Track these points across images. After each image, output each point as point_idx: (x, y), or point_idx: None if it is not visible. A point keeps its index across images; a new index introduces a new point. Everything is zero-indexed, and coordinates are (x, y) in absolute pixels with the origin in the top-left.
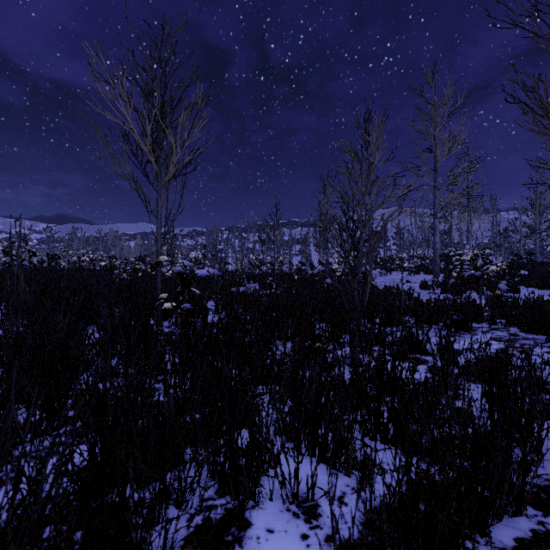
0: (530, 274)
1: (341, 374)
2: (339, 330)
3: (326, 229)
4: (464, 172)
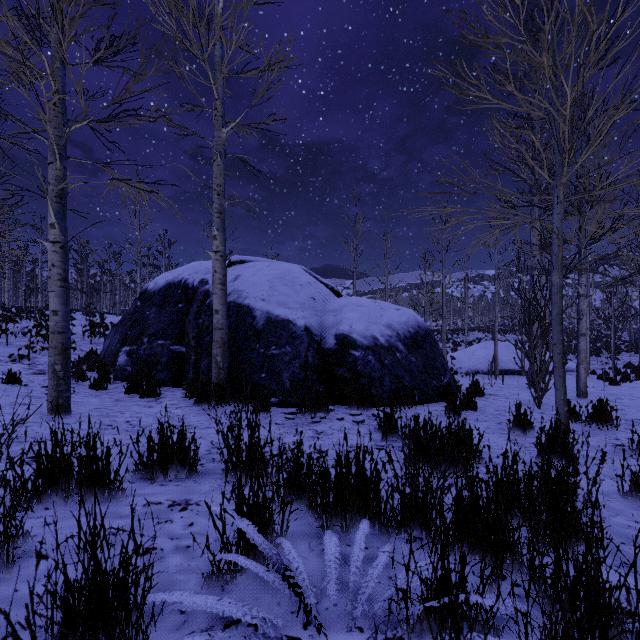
0: None
1: None
2: None
3: None
4: None
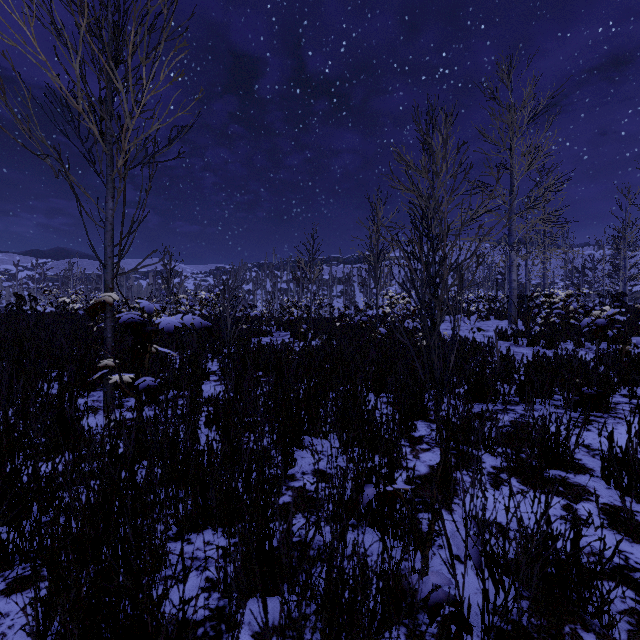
0: (632, 320)
1: (456, 582)
2: (411, 416)
3: (378, 261)
4: (549, 191)
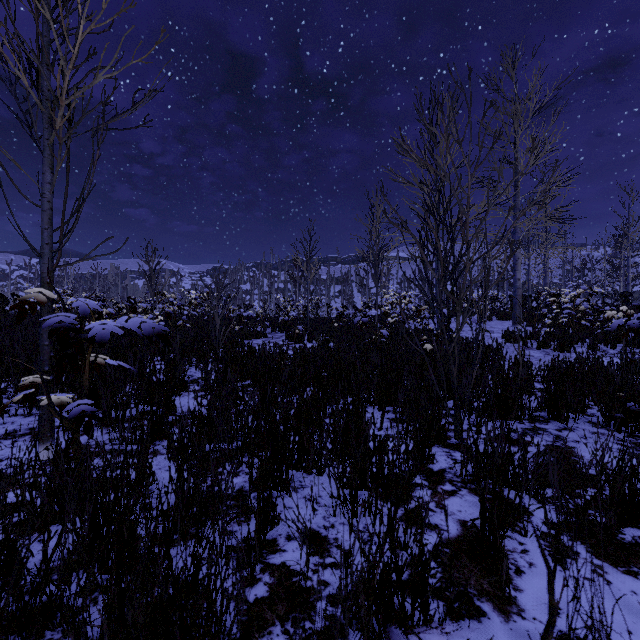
0: None
1: None
2: (428, 444)
3: (378, 258)
4: (556, 186)
